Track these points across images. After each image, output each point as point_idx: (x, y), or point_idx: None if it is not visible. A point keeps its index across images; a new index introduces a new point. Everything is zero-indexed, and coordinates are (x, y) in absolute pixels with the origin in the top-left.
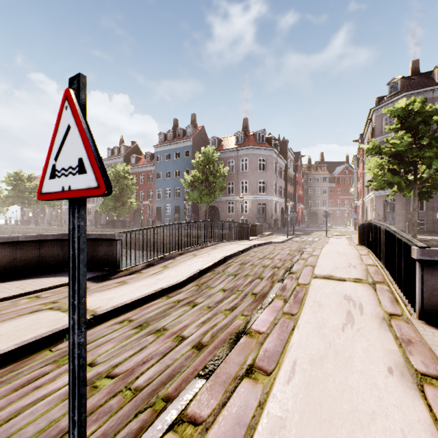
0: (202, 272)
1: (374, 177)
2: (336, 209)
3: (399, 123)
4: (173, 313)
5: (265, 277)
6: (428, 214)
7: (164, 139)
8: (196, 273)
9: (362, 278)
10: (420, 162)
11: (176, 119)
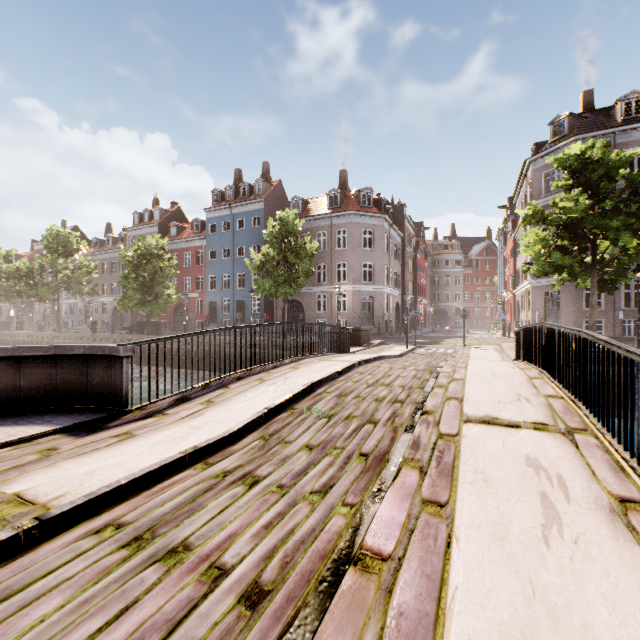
0: (272, 411)
1: (534, 258)
2: (473, 306)
3: (571, 178)
4: (210, 504)
5: (381, 420)
6: (607, 313)
7: (221, 199)
8: (261, 414)
9: (547, 421)
10: (602, 236)
11: (239, 169)
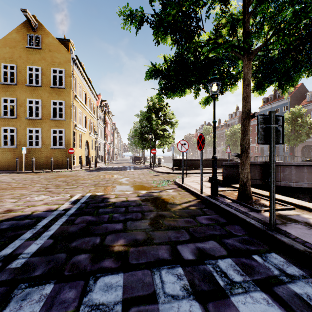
0: None
1: None
2: None
3: None
4: None
5: None
6: None
7: (266, 101)
8: None
9: None
10: None
11: None
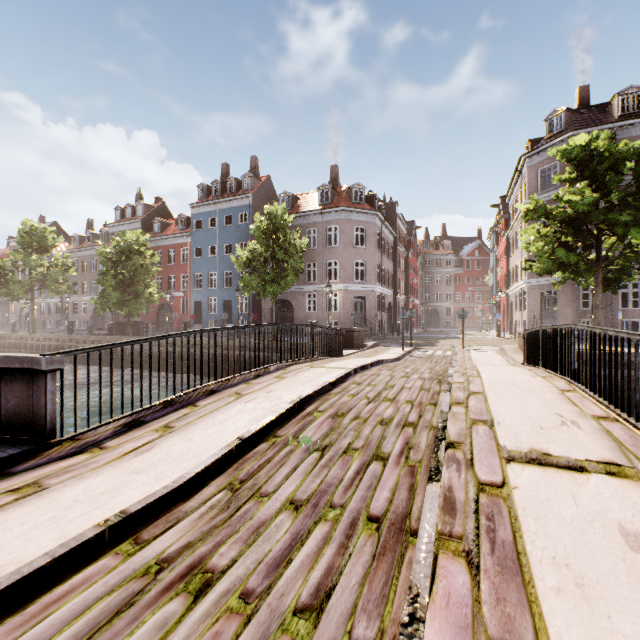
0: (247, 442)
1: (537, 255)
2: (464, 306)
3: (574, 171)
4: None
5: (392, 455)
6: (604, 313)
7: (207, 194)
8: (231, 448)
9: (618, 460)
10: (609, 231)
11: (226, 164)
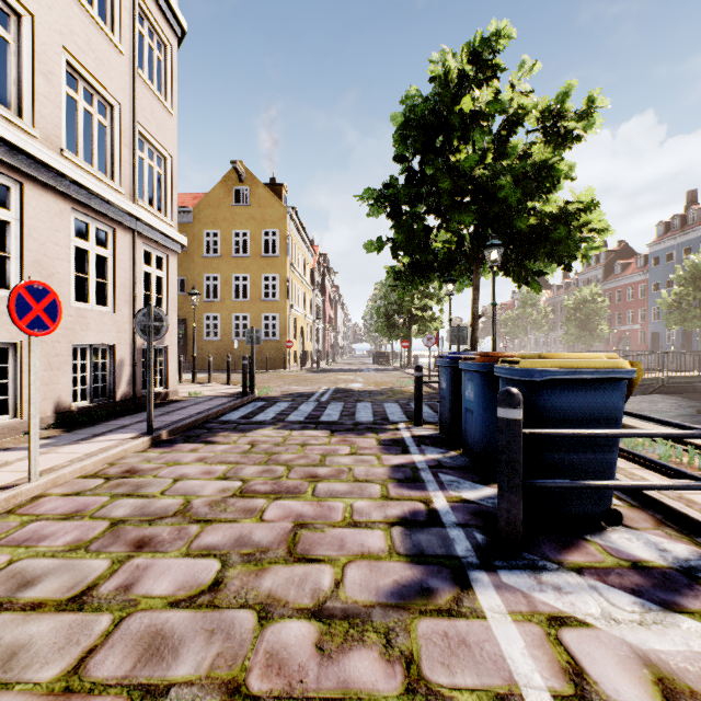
0: None
1: None
2: None
3: None
4: None
5: None
6: None
7: (665, 230)
8: None
9: None
10: None
11: (691, 191)
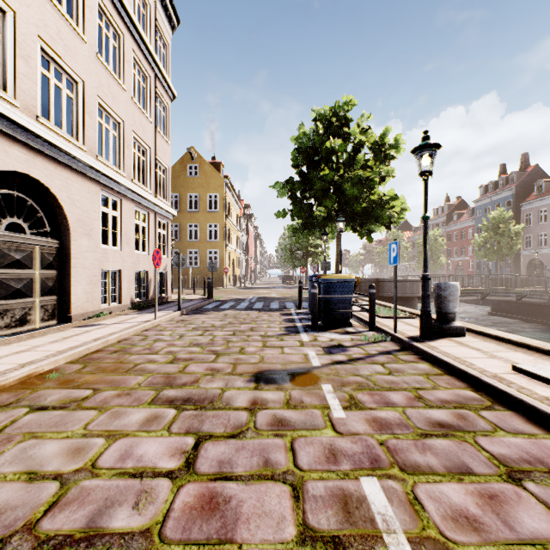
0: None
1: None
2: None
3: None
4: None
5: None
6: None
7: (485, 191)
8: None
9: None
10: None
11: (502, 164)
